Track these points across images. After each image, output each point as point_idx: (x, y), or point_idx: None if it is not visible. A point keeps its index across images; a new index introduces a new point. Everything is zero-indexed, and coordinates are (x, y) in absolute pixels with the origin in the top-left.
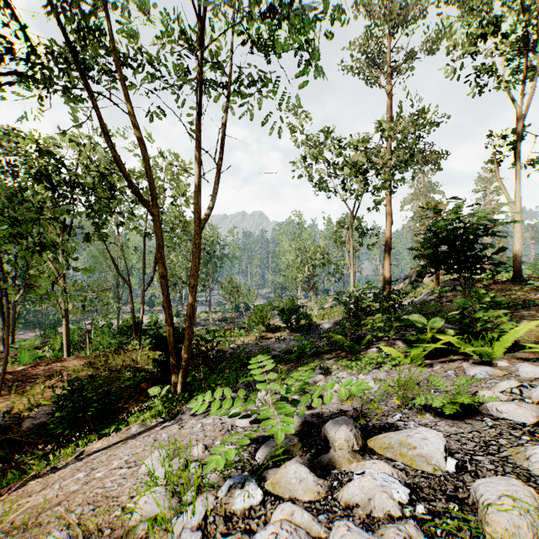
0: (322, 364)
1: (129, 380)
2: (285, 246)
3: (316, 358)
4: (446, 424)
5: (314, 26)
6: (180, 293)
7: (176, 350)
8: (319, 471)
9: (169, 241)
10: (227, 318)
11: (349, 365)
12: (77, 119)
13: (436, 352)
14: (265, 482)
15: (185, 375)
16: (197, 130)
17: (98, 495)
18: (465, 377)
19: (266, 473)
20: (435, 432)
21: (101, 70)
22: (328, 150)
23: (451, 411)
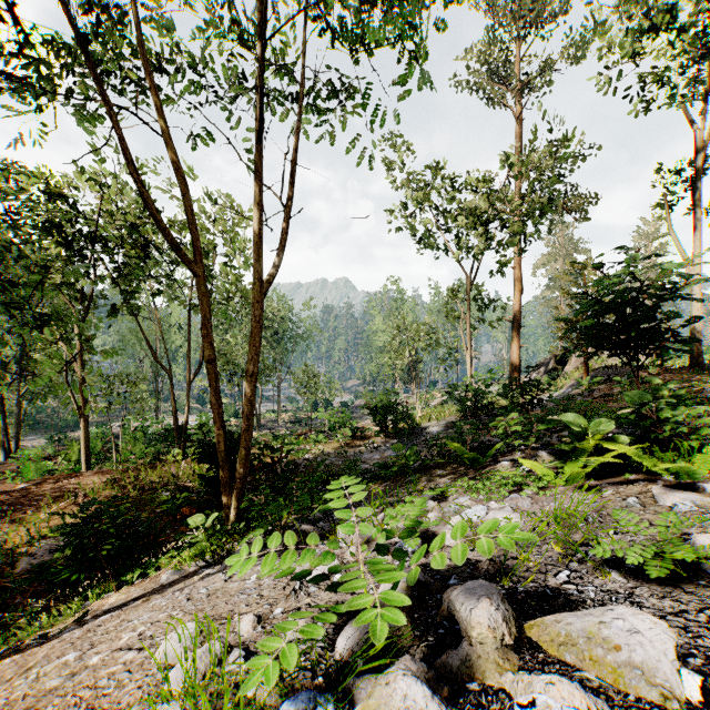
0: (432, 483)
1: (166, 503)
2: (378, 323)
3: (423, 475)
4: (651, 592)
5: (421, 4)
6: (239, 385)
7: (228, 463)
8: (447, 687)
9: (223, 315)
10: (302, 419)
11: (474, 486)
12: (99, 151)
13: (601, 468)
14: (351, 704)
15: (241, 497)
16: (257, 157)
17: (82, 703)
18: (672, 513)
19: (353, 685)
20: (651, 618)
21: (126, 77)
22: (437, 192)
23: (661, 572)
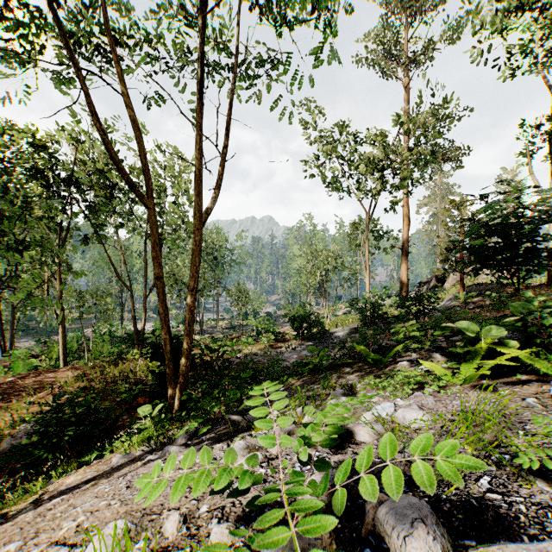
0: (342, 380)
1: (124, 394)
2: (295, 250)
3: (333, 372)
4: None
5: None
6: (185, 299)
7: (173, 362)
8: None
9: (172, 243)
10: (235, 326)
11: (380, 384)
12: (73, 112)
13: (492, 369)
14: None
15: (183, 390)
16: (196, 109)
17: None
18: None
19: None
20: None
21: (90, 46)
22: (342, 145)
23: None
